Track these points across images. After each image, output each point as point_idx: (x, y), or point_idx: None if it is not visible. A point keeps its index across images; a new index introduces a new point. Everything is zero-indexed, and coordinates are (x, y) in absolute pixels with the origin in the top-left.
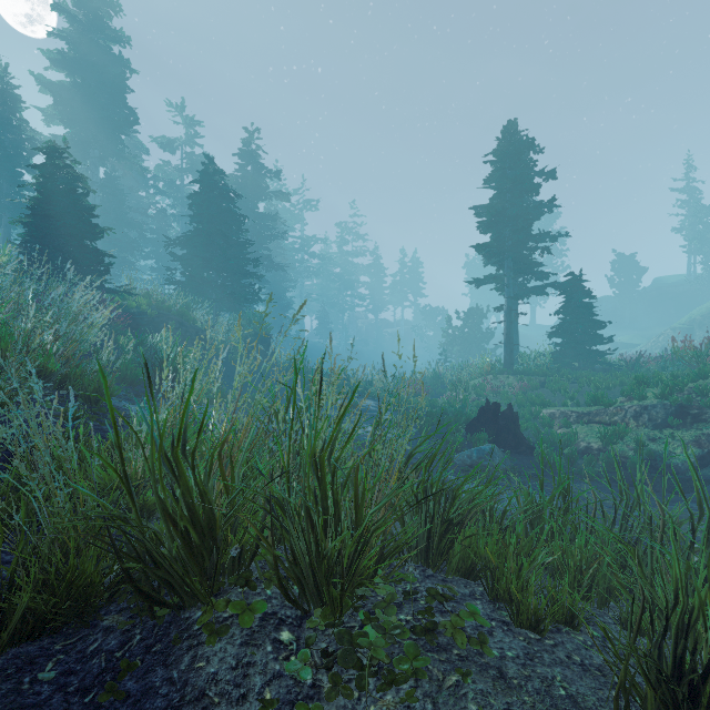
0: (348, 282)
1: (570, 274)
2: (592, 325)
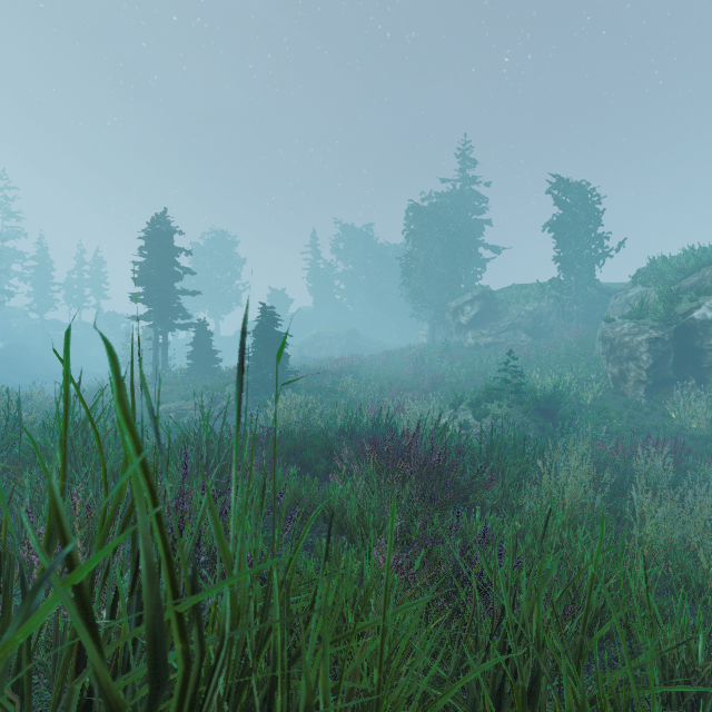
0: None
1: (200, 320)
2: (210, 353)
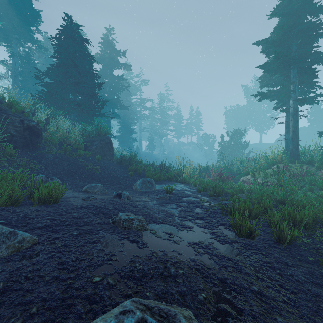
0: (164, 122)
1: None
2: None
